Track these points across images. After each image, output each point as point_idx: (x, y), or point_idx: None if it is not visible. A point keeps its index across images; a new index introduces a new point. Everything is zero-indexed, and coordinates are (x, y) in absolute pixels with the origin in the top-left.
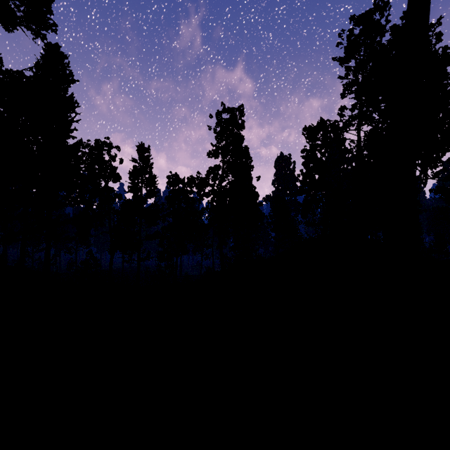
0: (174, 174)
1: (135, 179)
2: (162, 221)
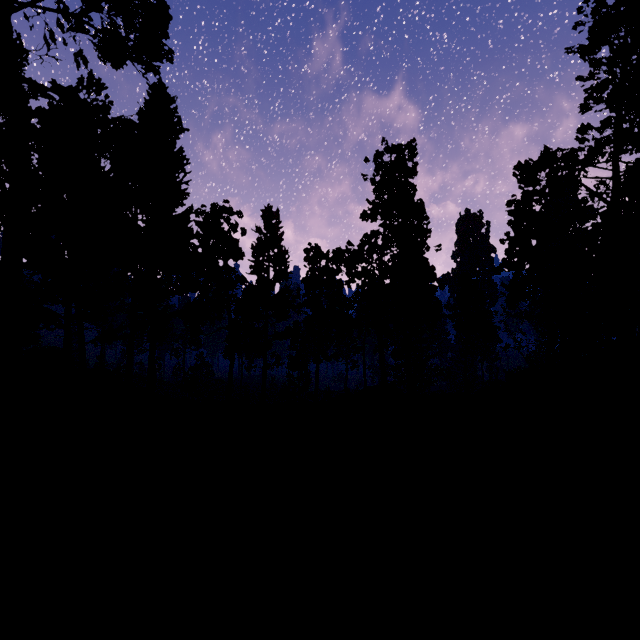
0: (313, 247)
1: (259, 256)
2: (298, 312)
